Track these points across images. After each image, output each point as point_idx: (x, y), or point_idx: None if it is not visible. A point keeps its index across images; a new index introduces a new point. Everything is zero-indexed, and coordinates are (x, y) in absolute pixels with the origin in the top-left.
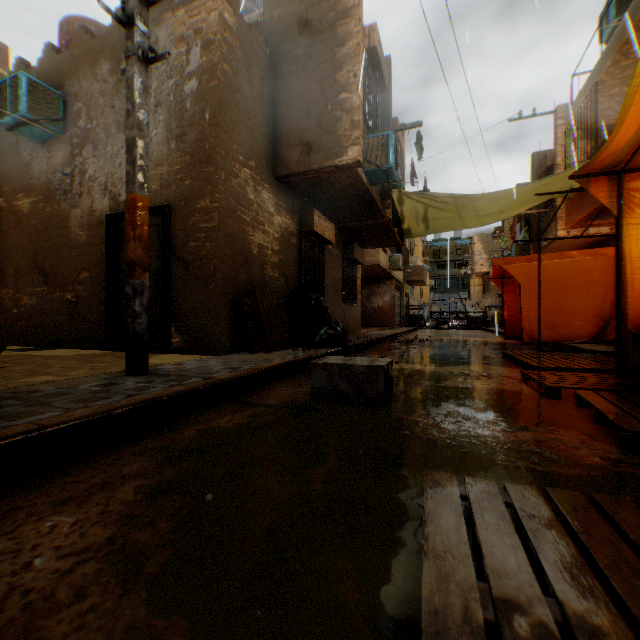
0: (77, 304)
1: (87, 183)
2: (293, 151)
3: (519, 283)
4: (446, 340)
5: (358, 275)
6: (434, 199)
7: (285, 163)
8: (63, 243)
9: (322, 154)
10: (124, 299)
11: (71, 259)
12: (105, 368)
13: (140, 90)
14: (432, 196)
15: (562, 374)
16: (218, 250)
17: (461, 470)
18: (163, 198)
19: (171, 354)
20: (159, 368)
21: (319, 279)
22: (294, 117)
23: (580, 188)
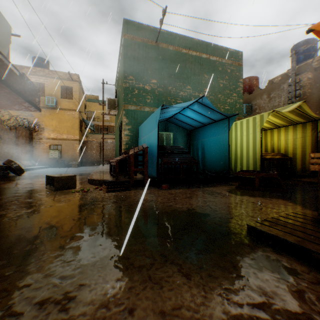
0: None
1: None
2: None
3: None
4: None
5: None
6: None
7: None
8: None
9: None
10: None
11: None
12: None
13: None
14: None
15: None
16: None
17: None
18: None
19: None
20: None
21: None
22: None
23: None
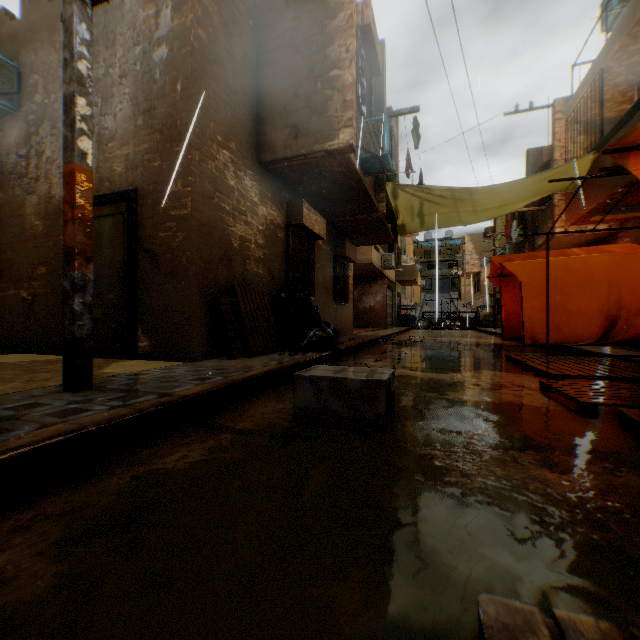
0: (33, 303)
1: (44, 166)
2: (279, 134)
3: (520, 281)
4: (441, 341)
5: (350, 273)
6: (430, 193)
7: (270, 148)
8: (18, 234)
9: (311, 137)
10: None
11: (27, 252)
12: (45, 380)
13: (81, 35)
14: (428, 189)
15: (588, 384)
16: (191, 241)
17: (516, 557)
18: (129, 182)
19: (138, 360)
20: (112, 380)
21: (308, 277)
22: (280, 97)
23: (611, 167)
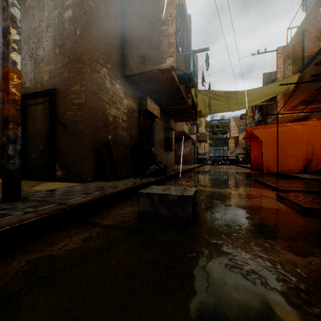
0: (0, 151)
1: None
2: (134, 61)
3: (261, 140)
4: (220, 171)
5: (173, 136)
6: (214, 94)
7: (130, 68)
8: None
9: (151, 62)
10: (29, 148)
11: None
12: None
13: None
14: (213, 92)
15: (304, 196)
16: (85, 117)
17: None
18: (51, 84)
19: (56, 182)
20: (35, 194)
21: (151, 137)
22: (135, 41)
23: (317, 74)
